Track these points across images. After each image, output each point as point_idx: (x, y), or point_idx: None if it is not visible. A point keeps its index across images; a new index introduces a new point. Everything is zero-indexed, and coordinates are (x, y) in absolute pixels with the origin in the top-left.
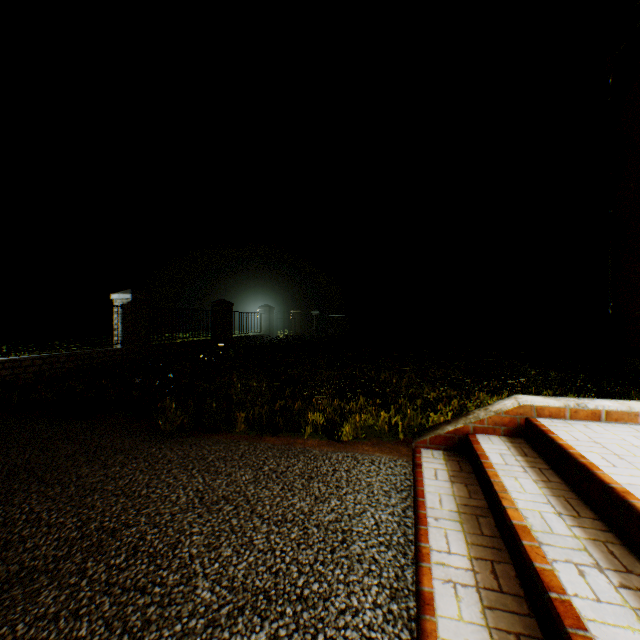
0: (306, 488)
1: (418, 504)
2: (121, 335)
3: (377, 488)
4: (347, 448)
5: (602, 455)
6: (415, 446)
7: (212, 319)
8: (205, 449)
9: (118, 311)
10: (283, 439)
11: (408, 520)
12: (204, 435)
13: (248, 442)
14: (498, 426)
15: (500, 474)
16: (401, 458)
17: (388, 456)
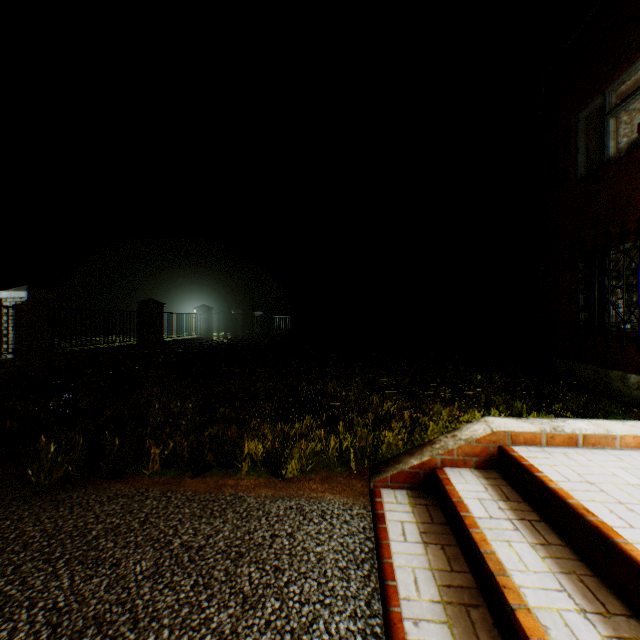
0: (231, 579)
1: (388, 594)
2: (13, 342)
3: (331, 565)
4: (291, 488)
5: (608, 506)
6: (374, 486)
7: (139, 321)
8: (92, 513)
9: (8, 312)
10: (210, 481)
11: (376, 622)
12: (100, 484)
13: (160, 491)
14: (469, 457)
15: (489, 537)
16: (357, 502)
17: (341, 500)
